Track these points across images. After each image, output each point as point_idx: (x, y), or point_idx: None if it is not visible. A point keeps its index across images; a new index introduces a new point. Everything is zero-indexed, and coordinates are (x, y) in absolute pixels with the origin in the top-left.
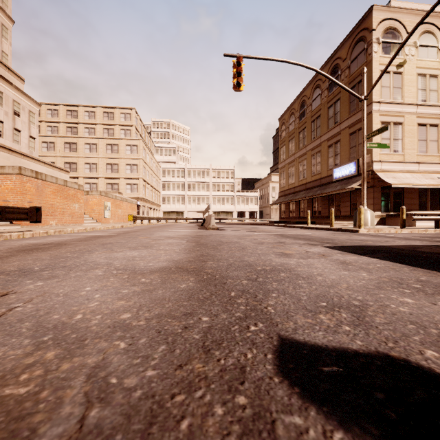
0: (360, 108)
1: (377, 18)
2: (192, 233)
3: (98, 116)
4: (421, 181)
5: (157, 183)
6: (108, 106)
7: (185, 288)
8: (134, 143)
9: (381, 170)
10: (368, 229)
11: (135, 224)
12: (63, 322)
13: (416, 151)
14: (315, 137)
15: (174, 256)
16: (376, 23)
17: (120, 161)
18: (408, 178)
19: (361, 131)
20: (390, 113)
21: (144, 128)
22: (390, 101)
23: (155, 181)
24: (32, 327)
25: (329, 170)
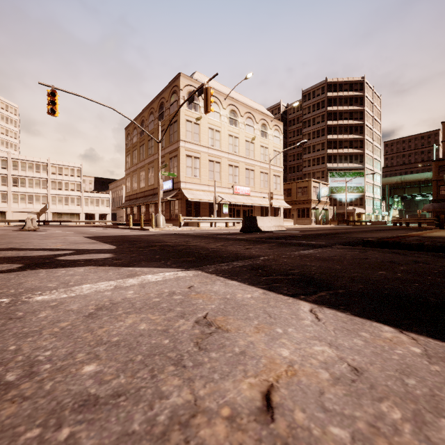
0: (175, 142)
1: (183, 82)
2: None
3: None
4: (207, 198)
5: None
6: None
7: None
8: None
9: (185, 188)
10: (155, 228)
11: None
12: None
13: (208, 177)
14: (151, 154)
15: None
16: (183, 85)
17: None
18: (201, 195)
19: (175, 158)
20: (192, 149)
21: None
22: (192, 142)
23: None
24: None
25: None
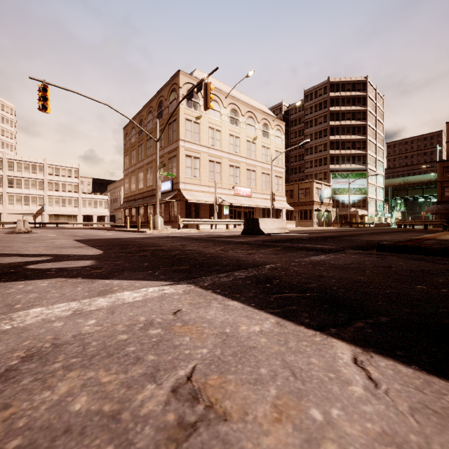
0: (174, 141)
1: (183, 80)
2: None
3: None
4: (208, 199)
5: None
6: None
7: None
8: None
9: (185, 189)
10: (153, 231)
11: None
12: None
13: (208, 178)
14: (149, 154)
15: None
16: (182, 83)
17: None
18: (201, 196)
19: (174, 158)
20: (192, 149)
21: None
22: (192, 141)
23: None
24: None
25: None
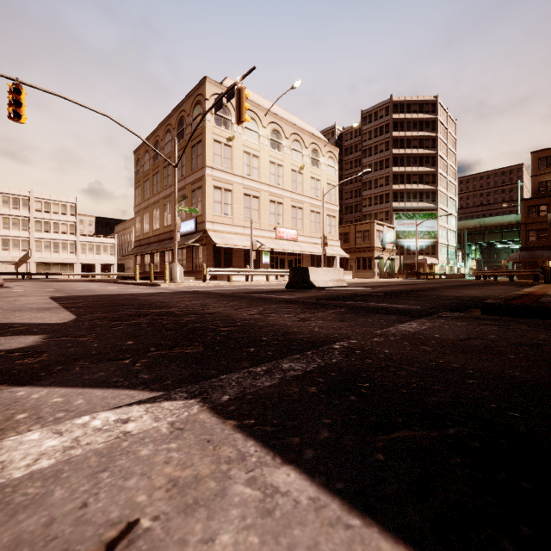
0: (198, 169)
1: (210, 90)
2: None
3: None
4: (242, 243)
5: None
6: None
7: None
8: None
9: (213, 230)
10: (169, 284)
11: None
12: None
13: (243, 217)
14: (167, 185)
15: None
16: (209, 94)
17: None
18: (233, 239)
19: (199, 191)
20: (222, 179)
21: None
22: (222, 169)
23: None
24: None
25: None
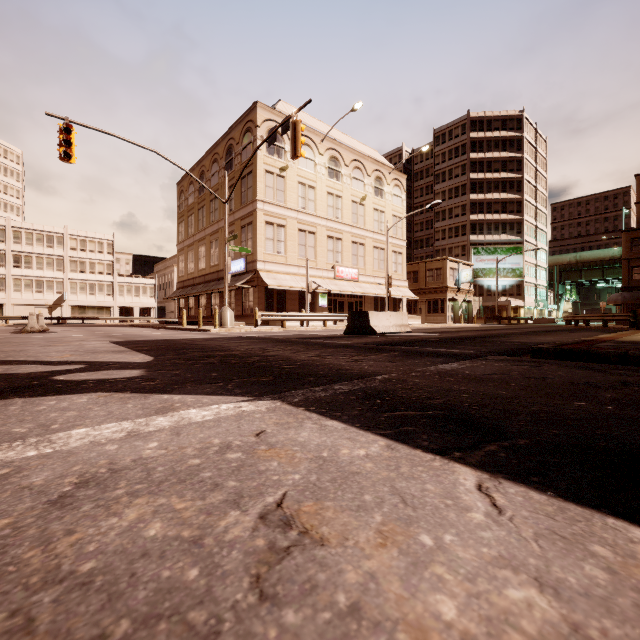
0: (249, 203)
1: (261, 116)
2: None
3: None
4: (297, 284)
5: None
6: None
7: None
8: None
9: (265, 270)
10: (220, 329)
11: None
12: None
13: (297, 255)
14: (214, 220)
15: None
16: (261, 120)
17: None
18: (287, 280)
19: (249, 227)
20: (274, 214)
21: None
22: (274, 202)
23: None
24: None
25: None
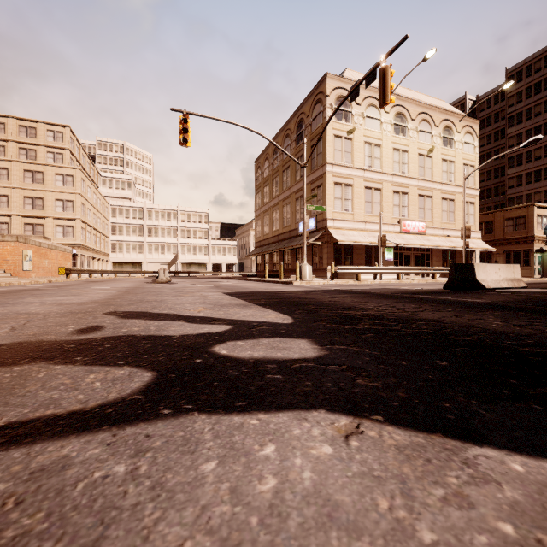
0: (318, 167)
1: (330, 86)
2: (133, 286)
3: (11, 130)
4: (364, 239)
5: (104, 225)
6: (27, 119)
7: (89, 306)
8: (68, 172)
9: (333, 227)
10: (301, 282)
11: (68, 278)
12: (27, 312)
13: (363, 211)
14: (286, 187)
15: (95, 298)
16: (330, 89)
17: (47, 195)
18: (354, 235)
19: (319, 189)
20: (342, 175)
21: (84, 153)
22: (342, 164)
23: (100, 223)
24: (14, 313)
25: (297, 223)
